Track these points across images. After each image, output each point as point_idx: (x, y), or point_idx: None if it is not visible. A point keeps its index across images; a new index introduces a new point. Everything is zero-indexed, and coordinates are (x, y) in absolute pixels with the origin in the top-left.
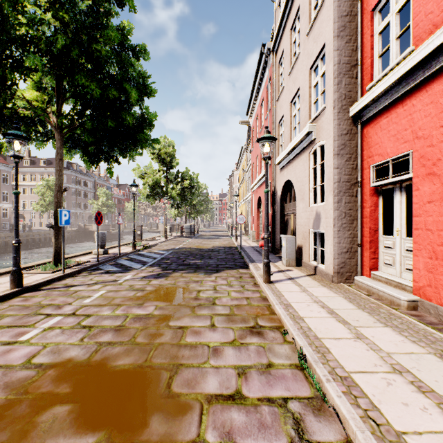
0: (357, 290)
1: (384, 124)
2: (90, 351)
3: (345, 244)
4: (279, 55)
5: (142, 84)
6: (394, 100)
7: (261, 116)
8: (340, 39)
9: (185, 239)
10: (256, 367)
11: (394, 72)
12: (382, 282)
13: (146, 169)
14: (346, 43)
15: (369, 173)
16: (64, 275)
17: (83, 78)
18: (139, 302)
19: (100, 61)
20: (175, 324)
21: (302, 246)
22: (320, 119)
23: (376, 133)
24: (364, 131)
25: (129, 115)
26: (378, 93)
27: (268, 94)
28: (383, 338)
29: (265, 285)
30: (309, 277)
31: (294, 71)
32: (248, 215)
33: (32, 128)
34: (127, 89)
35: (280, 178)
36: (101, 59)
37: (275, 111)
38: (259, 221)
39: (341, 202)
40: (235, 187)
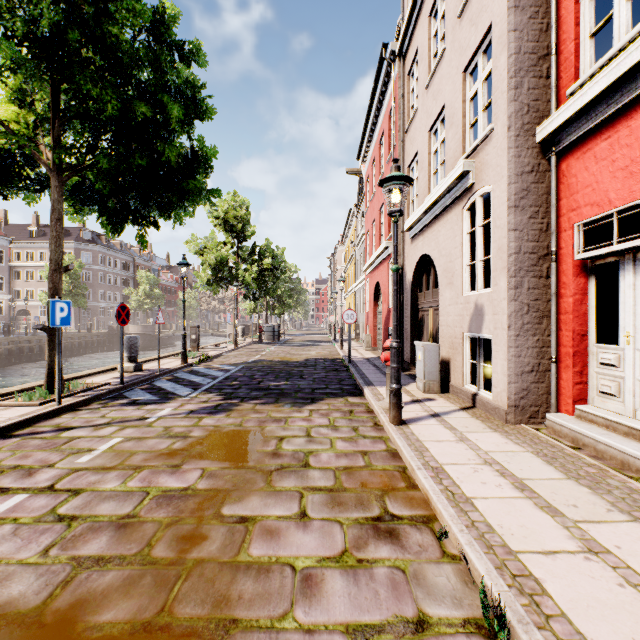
0: (553, 438)
1: (603, 150)
2: (52, 584)
3: (528, 358)
4: (410, 59)
5: (192, 99)
6: (624, 106)
7: (381, 159)
8: (519, 11)
9: (265, 346)
10: (393, 631)
11: (630, 51)
12: (598, 426)
13: (206, 241)
14: (530, 18)
15: (573, 237)
16: (60, 409)
17: (89, 81)
18: (174, 462)
19: (119, 56)
20: (232, 513)
21: (450, 359)
22: (483, 150)
23: (586, 167)
24: (562, 167)
25: (170, 147)
26: (595, 95)
27: (392, 122)
28: (639, 550)
29: (394, 428)
30: (465, 412)
31: (435, 80)
32: (359, 311)
33: (14, 170)
34: (166, 106)
35: (411, 253)
36: (120, 50)
37: (402, 148)
38: (377, 320)
39: (522, 287)
40: (340, 270)
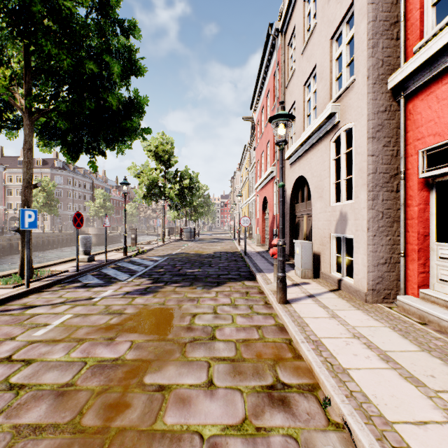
0: (403, 315)
1: (444, 92)
2: None
3: (382, 253)
4: (289, 34)
5: (129, 60)
6: None
7: (267, 108)
8: None
9: (185, 242)
10: None
11: None
12: (439, 306)
13: (142, 168)
14: None
15: (418, 160)
16: (28, 291)
17: (49, 43)
18: (110, 336)
19: (74, 26)
20: (152, 382)
21: (320, 253)
22: (347, 96)
23: (429, 106)
24: (409, 107)
25: (113, 96)
26: (439, 48)
27: (276, 80)
28: None
29: (280, 307)
30: (333, 293)
31: (309, 47)
32: (251, 217)
33: None
34: (109, 65)
35: (290, 175)
36: (73, 20)
37: (283, 99)
38: (265, 224)
39: (377, 199)
40: (238, 189)
